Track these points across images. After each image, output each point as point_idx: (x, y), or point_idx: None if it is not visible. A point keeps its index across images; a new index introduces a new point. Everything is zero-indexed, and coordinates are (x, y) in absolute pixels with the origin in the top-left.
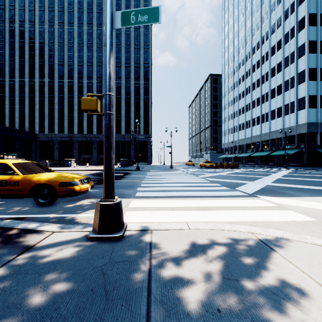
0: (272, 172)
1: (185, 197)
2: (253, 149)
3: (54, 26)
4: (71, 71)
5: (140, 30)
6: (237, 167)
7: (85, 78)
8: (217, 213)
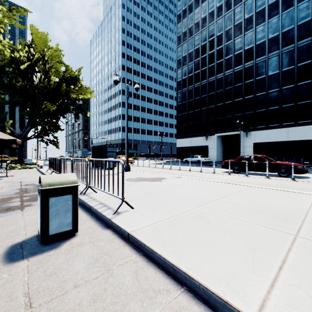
0: None
1: None
2: None
3: None
4: None
5: None
6: None
7: None
8: None
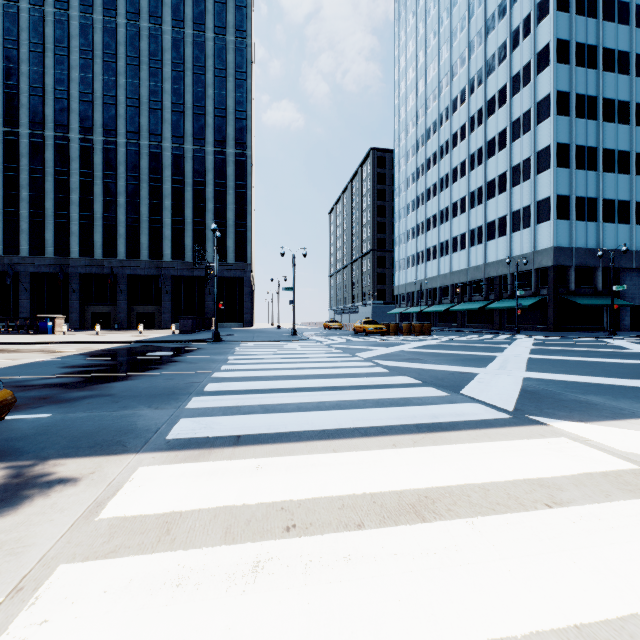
0: (502, 344)
1: (335, 439)
2: (453, 297)
3: (19, 4)
4: (62, 113)
5: (227, 39)
6: (429, 332)
7: (98, 131)
8: (480, 539)
